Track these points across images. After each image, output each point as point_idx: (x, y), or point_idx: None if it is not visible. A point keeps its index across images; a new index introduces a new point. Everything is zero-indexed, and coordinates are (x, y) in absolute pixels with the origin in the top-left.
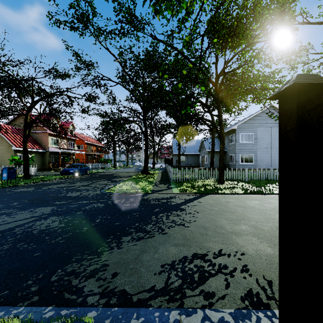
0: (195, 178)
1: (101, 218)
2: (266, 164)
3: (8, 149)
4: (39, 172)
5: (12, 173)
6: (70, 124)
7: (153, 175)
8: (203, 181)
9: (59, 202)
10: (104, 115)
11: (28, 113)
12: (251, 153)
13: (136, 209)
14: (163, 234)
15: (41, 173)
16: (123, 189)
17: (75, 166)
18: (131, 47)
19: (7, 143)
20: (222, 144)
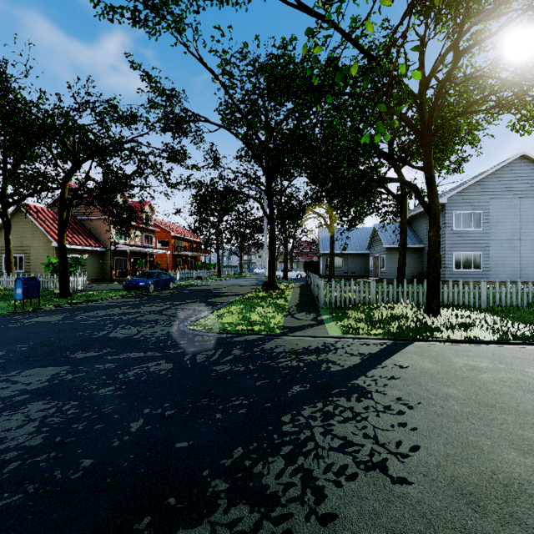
0: (370, 301)
1: (147, 415)
2: (510, 273)
3: (46, 247)
4: (93, 285)
5: (33, 287)
6: (147, 205)
7: (284, 292)
8: (390, 309)
9: (83, 354)
10: (199, 187)
11: (65, 183)
12: (477, 250)
13: (243, 383)
14: (322, 527)
15: (95, 287)
16: (224, 322)
17: (149, 275)
18: (243, 48)
19: (45, 236)
20: (434, 229)
